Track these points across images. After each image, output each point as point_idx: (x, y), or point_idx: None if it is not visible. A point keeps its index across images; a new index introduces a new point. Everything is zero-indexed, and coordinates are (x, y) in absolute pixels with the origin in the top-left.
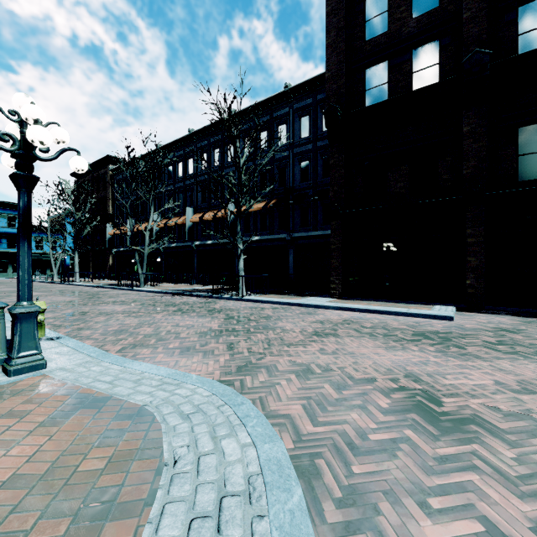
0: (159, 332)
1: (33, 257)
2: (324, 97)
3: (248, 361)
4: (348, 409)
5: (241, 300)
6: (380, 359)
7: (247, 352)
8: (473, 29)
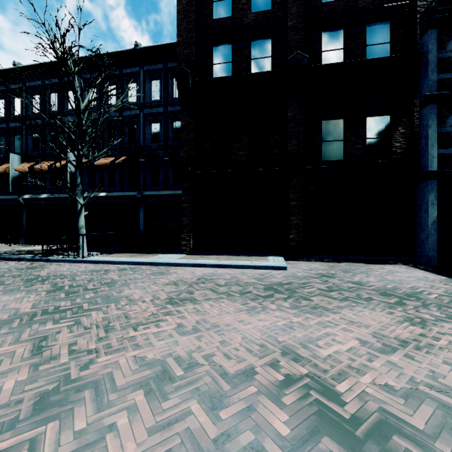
0: None
1: None
2: (174, 66)
3: (64, 375)
4: None
5: (80, 262)
6: (248, 330)
7: (67, 354)
8: (295, 36)
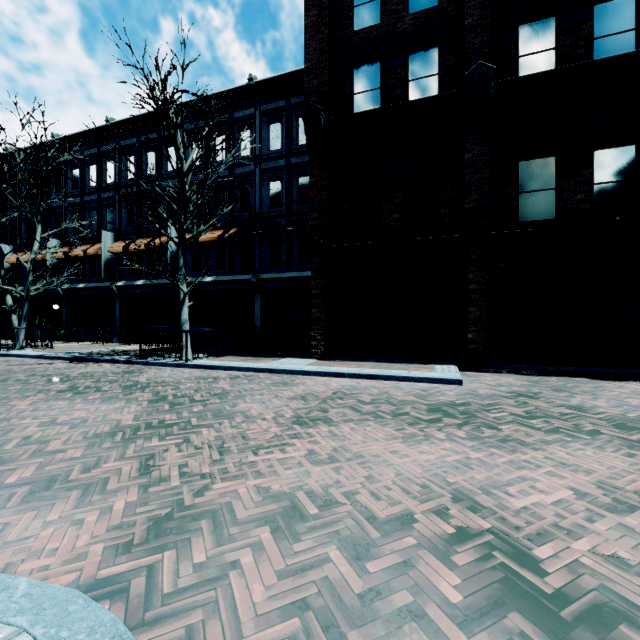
0: (4, 442)
1: None
2: (300, 102)
3: (177, 500)
4: (391, 627)
5: (184, 367)
6: (404, 464)
7: (178, 477)
8: (475, 40)
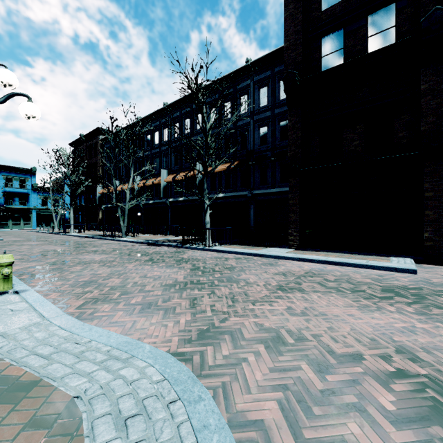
0: (126, 284)
1: (39, 212)
2: (281, 69)
3: (211, 323)
4: (341, 411)
5: (207, 250)
6: (357, 323)
7: (210, 311)
8: None
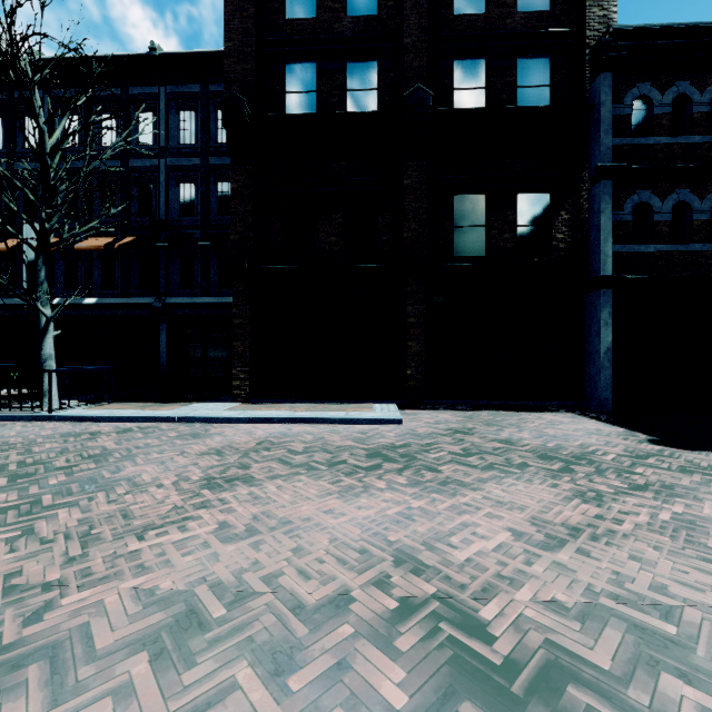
0: None
1: None
2: (220, 91)
3: None
4: None
5: (45, 420)
6: (340, 525)
7: (0, 595)
8: (414, 62)
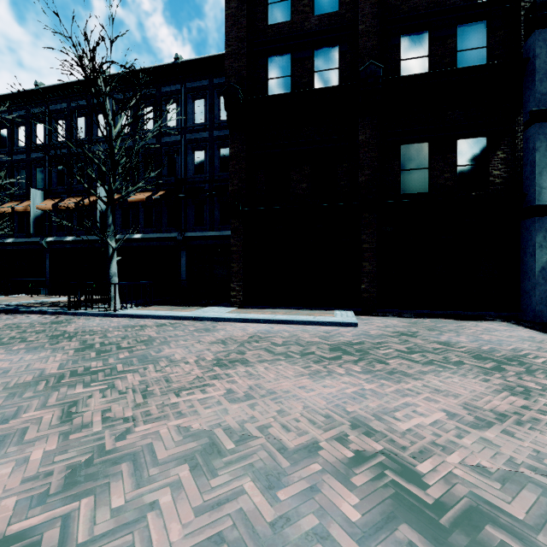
0: None
1: None
2: (222, 82)
3: (98, 446)
4: None
5: (112, 316)
6: (310, 397)
7: (101, 422)
8: (367, 43)
